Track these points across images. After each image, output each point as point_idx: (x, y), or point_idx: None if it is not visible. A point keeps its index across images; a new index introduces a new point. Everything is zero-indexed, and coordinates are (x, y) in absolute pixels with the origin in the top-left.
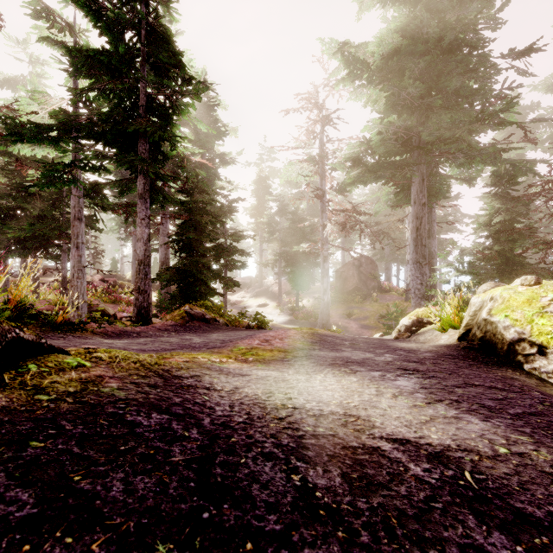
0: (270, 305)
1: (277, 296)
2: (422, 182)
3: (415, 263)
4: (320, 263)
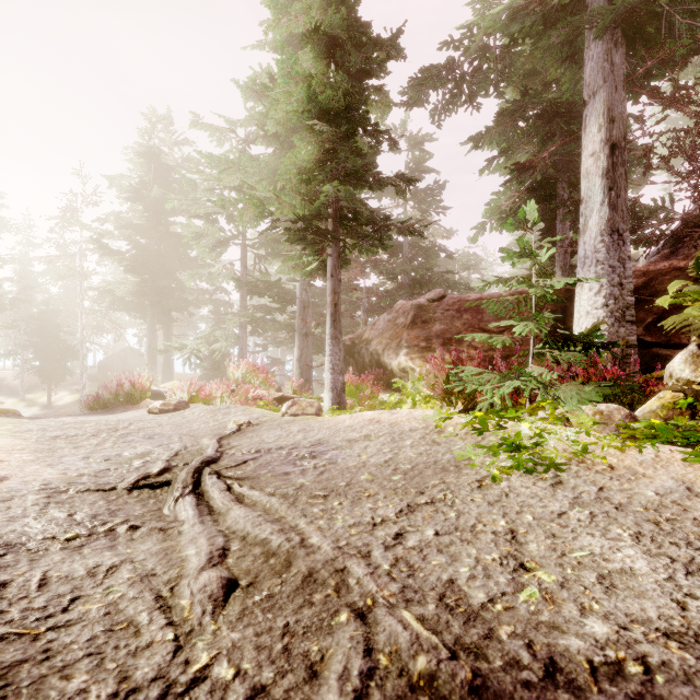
0: (6, 403)
1: (18, 392)
2: (153, 318)
3: (149, 367)
4: (79, 356)
